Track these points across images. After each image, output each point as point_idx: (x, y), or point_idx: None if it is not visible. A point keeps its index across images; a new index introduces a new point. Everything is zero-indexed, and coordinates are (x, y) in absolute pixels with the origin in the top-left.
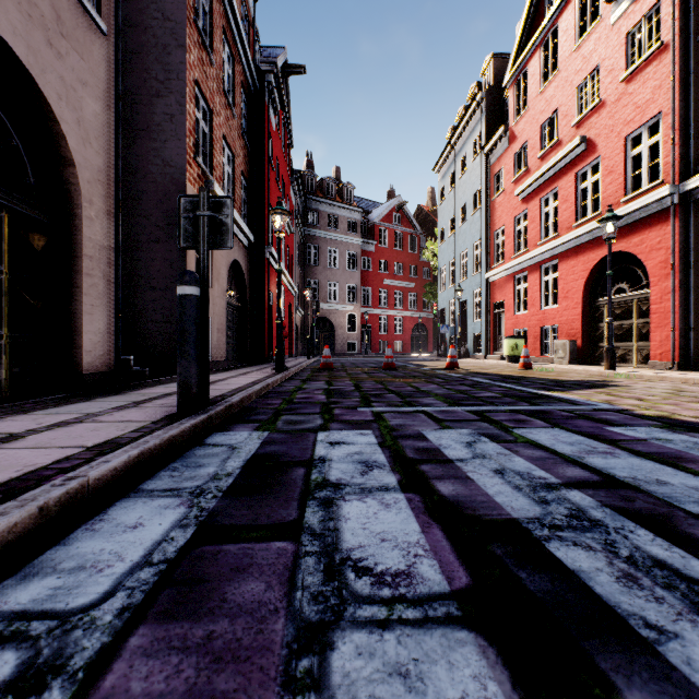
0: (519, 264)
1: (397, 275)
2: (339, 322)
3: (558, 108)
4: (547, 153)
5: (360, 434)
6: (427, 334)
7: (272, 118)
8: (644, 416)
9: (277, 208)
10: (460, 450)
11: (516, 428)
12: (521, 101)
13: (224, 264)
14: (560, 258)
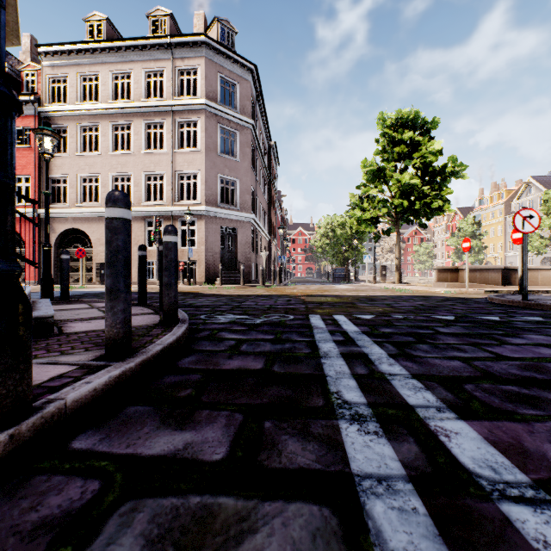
0: None
1: None
2: None
3: None
4: None
5: None
6: None
7: None
8: None
9: None
10: None
11: None
12: None
13: None
14: None
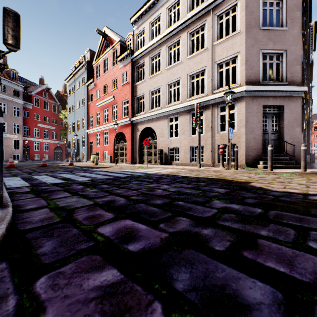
0: (97, 129)
1: (45, 122)
2: (7, 144)
3: (108, 83)
4: (105, 96)
5: (43, 176)
6: (62, 151)
7: None
8: (103, 171)
9: None
10: (64, 175)
11: (77, 173)
12: (98, 73)
13: None
14: (109, 130)
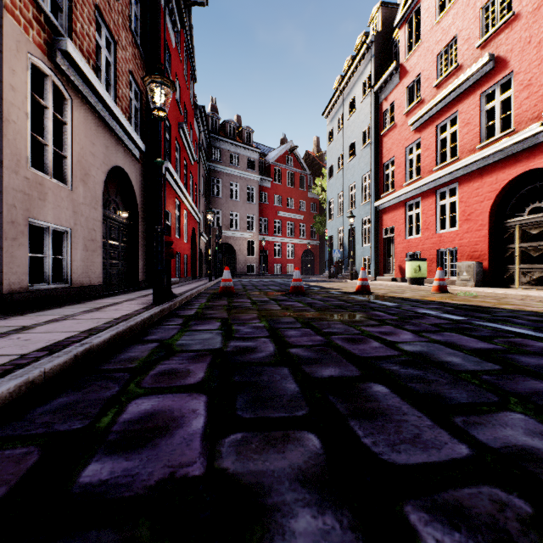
0: (412, 191)
1: (289, 208)
2: (239, 248)
3: (458, 34)
4: (445, 80)
5: None
6: (314, 259)
7: (170, 32)
8: None
9: (156, 74)
10: None
11: None
12: (413, 36)
13: (98, 166)
14: (461, 181)
